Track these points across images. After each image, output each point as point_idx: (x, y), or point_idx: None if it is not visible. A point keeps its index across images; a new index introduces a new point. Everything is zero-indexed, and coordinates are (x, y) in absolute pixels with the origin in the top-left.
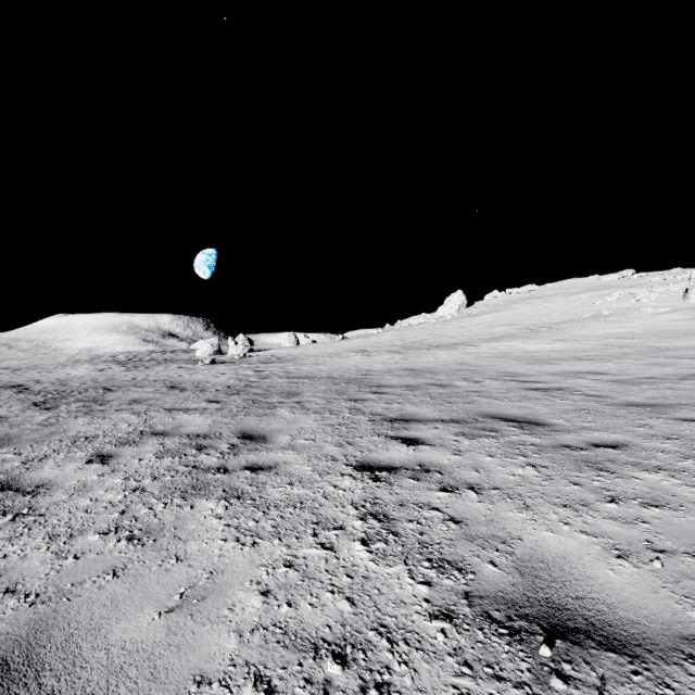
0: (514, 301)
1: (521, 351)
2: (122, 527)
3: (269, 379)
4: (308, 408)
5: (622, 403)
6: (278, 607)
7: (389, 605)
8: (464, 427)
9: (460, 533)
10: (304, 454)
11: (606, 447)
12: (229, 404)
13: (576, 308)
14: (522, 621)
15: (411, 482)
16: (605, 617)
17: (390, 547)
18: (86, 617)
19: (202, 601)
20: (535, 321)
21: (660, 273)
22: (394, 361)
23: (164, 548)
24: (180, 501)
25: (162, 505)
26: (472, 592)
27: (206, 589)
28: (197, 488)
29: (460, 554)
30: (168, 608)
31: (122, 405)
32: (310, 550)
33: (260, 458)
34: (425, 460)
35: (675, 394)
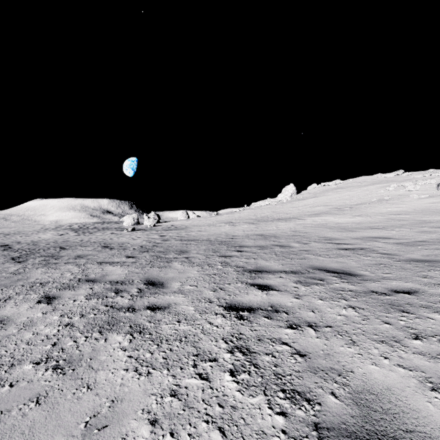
0: (326, 190)
1: (333, 223)
2: (51, 357)
3: (169, 241)
4: (193, 262)
5: (407, 259)
6: (163, 437)
7: (253, 436)
8: (300, 276)
9: (306, 366)
10: (189, 297)
11: (403, 293)
12: (141, 259)
13: (367, 195)
14: None
15: (265, 320)
16: None
17: (252, 378)
18: None
19: (102, 429)
20: (341, 203)
21: (421, 172)
22: (250, 229)
23: (79, 377)
24: (98, 335)
25: (84, 338)
26: (320, 423)
27: (107, 417)
28: (111, 324)
29: (307, 385)
30: (74, 437)
31: (69, 259)
32: (190, 380)
33: (158, 300)
34: (275, 303)
35: None
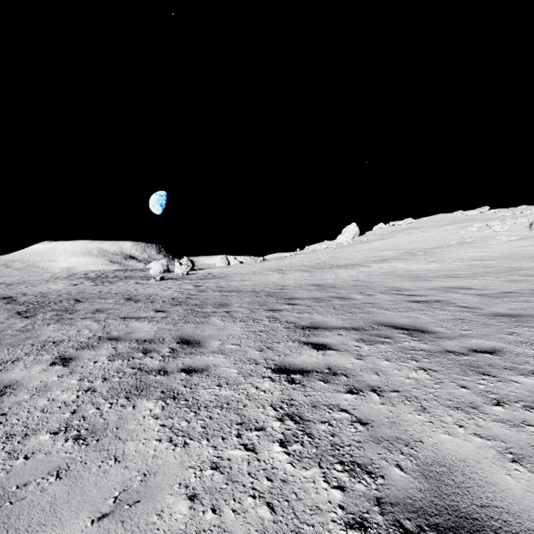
0: (396, 231)
1: (403, 270)
2: (71, 426)
3: (205, 292)
4: (236, 317)
5: (491, 313)
6: (203, 513)
7: (306, 512)
8: (363, 334)
9: (368, 435)
10: (231, 358)
11: (484, 353)
12: (172, 313)
13: (445, 237)
14: (434, 532)
15: (321, 384)
16: (512, 528)
17: (305, 449)
18: (24, 523)
19: (134, 505)
20: (413, 247)
21: (510, 209)
22: (304, 278)
23: (105, 449)
24: (124, 401)
25: (108, 405)
26: (383, 498)
27: (139, 492)
28: (139, 388)
29: (369, 457)
30: (102, 514)
31: (87, 314)
32: (234, 451)
33: (194, 361)
34: (332, 364)
35: (533, 306)
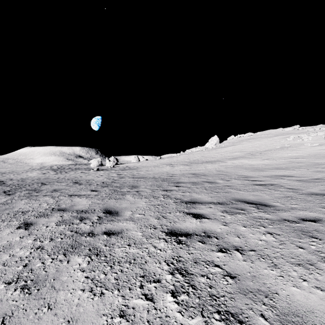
0: (242, 140)
1: (247, 164)
2: (21, 277)
3: (124, 178)
4: (142, 195)
5: (308, 193)
6: None
7: None
8: (225, 207)
9: (236, 287)
10: (138, 224)
11: (310, 221)
12: (102, 192)
13: (272, 144)
14: None
15: (200, 245)
16: None
17: (191, 299)
18: None
19: None
20: (253, 150)
21: (312, 127)
22: (185, 169)
23: (42, 297)
24: (62, 257)
25: (50, 260)
26: None
27: None
28: (74, 247)
29: (239, 307)
30: None
31: (47, 192)
32: (137, 300)
33: (113, 226)
34: (207, 229)
35: None
